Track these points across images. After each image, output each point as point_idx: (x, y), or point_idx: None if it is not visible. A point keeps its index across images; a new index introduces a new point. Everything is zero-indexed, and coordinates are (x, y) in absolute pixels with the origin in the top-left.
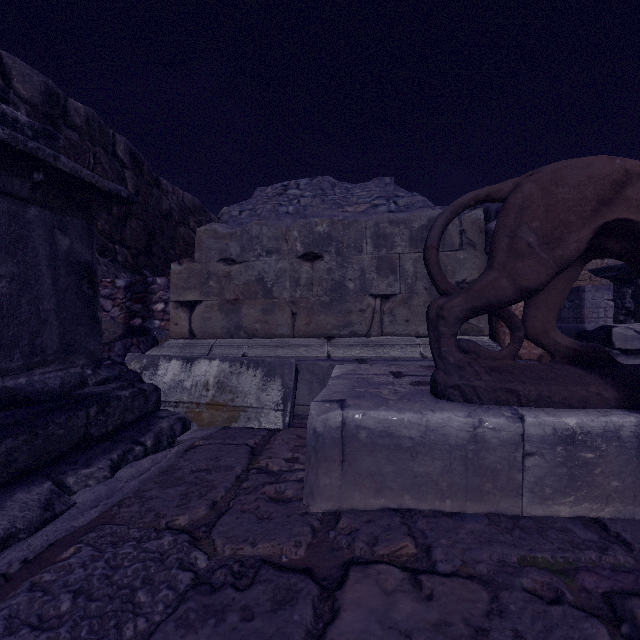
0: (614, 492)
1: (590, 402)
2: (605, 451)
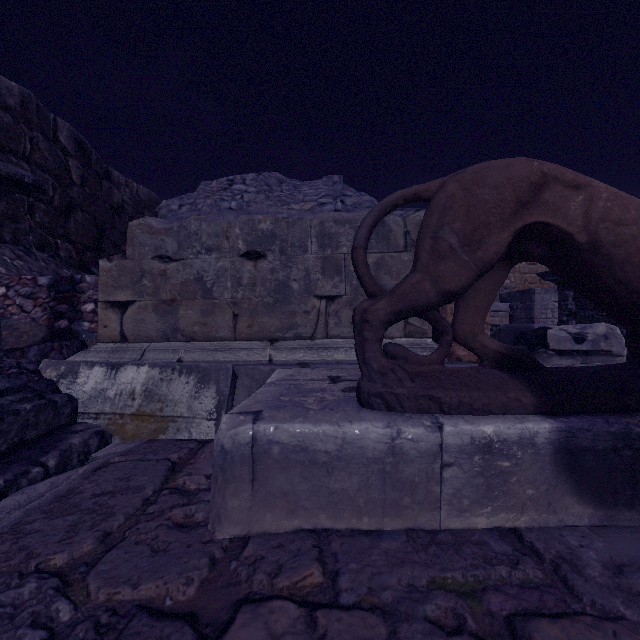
0: (529, 500)
1: (509, 408)
2: (521, 459)
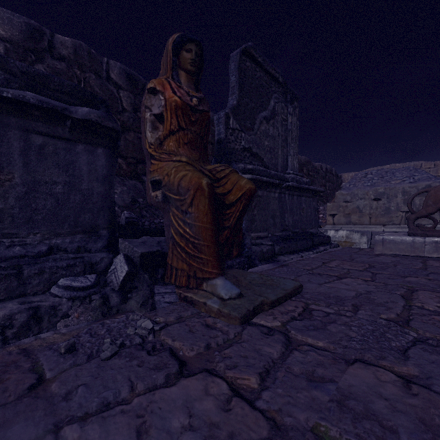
0: None
1: None
2: None
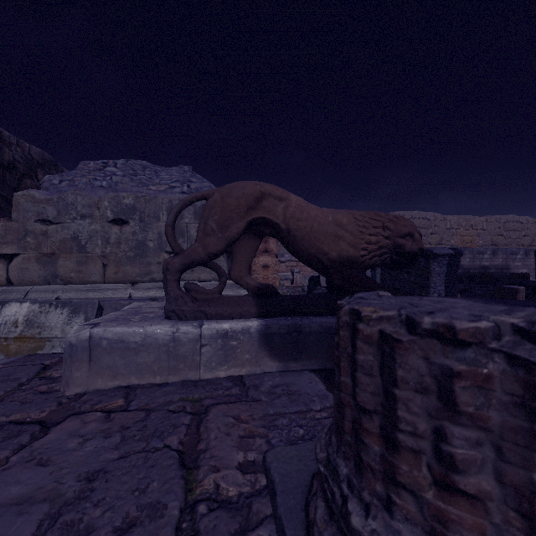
0: (247, 361)
1: (243, 315)
2: (242, 340)
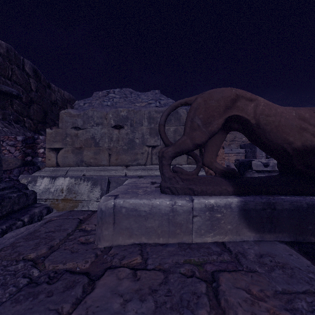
0: (229, 230)
1: (222, 193)
2: (225, 213)
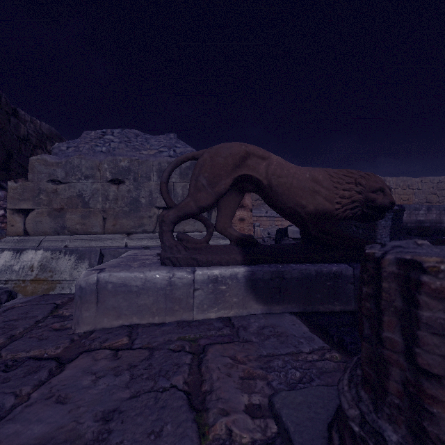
0: (234, 304)
1: (230, 262)
2: (231, 285)
